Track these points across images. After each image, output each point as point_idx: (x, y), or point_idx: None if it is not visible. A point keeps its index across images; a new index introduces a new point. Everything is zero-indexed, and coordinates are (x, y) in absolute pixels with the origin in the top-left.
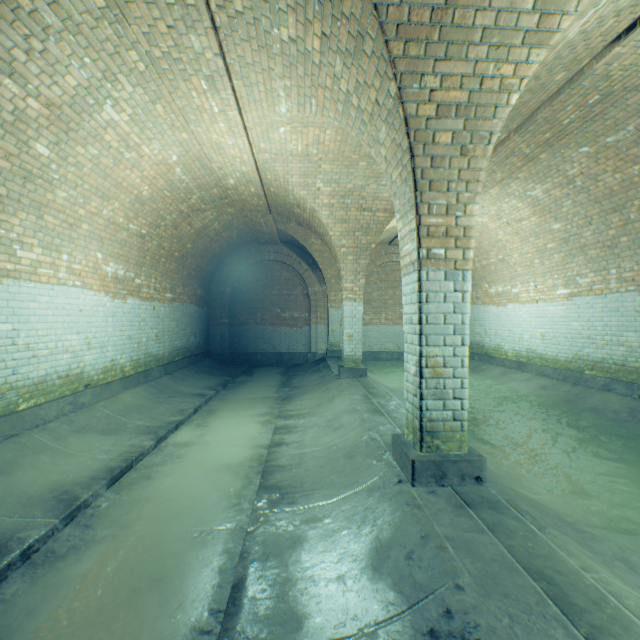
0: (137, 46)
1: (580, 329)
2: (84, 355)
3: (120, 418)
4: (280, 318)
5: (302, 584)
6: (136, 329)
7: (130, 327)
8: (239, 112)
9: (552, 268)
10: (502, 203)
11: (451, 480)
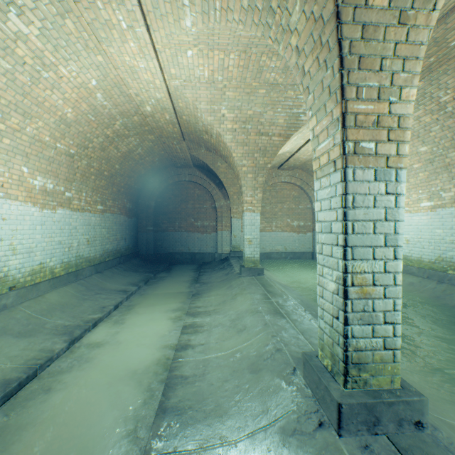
0: None
1: (443, 235)
2: (8, 260)
3: (41, 318)
4: (193, 226)
5: None
6: (67, 235)
7: (60, 234)
8: (147, 29)
9: (417, 185)
10: None
11: (386, 427)
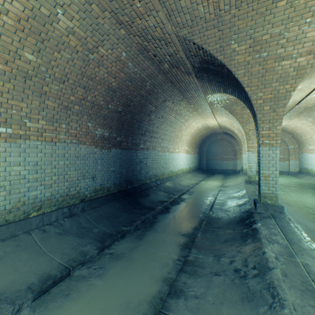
0: (200, 117)
1: None
2: (183, 166)
3: (190, 178)
4: (223, 158)
5: (227, 190)
6: (188, 161)
7: (187, 160)
8: (215, 119)
9: None
10: (301, 121)
11: (252, 184)
